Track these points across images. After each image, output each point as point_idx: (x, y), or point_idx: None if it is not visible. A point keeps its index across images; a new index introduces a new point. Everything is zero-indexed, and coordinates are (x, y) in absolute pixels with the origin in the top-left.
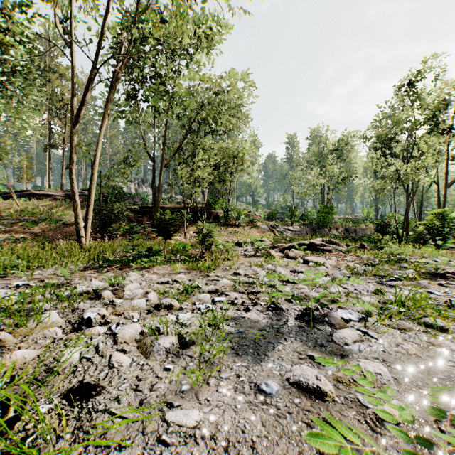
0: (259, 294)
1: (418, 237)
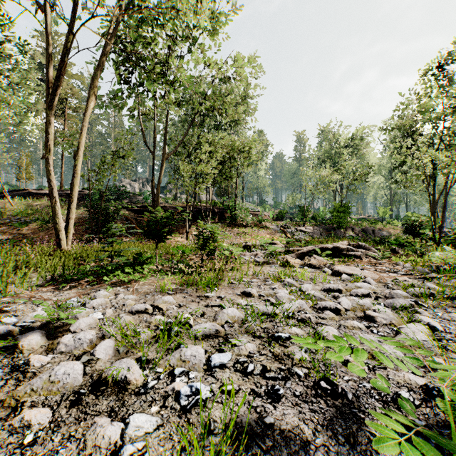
0: (288, 343)
1: (453, 240)
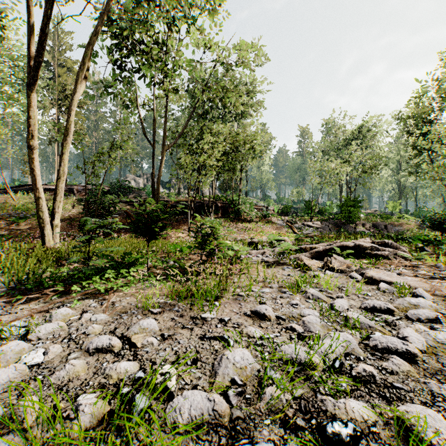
0: None
1: None
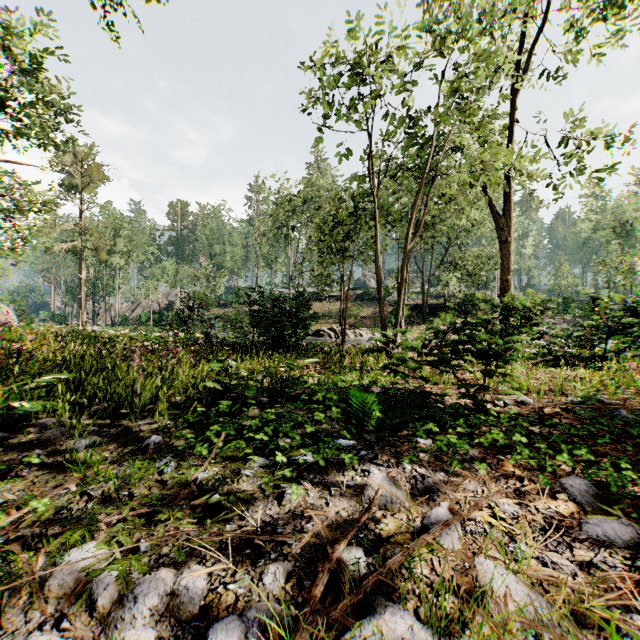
0: None
1: None
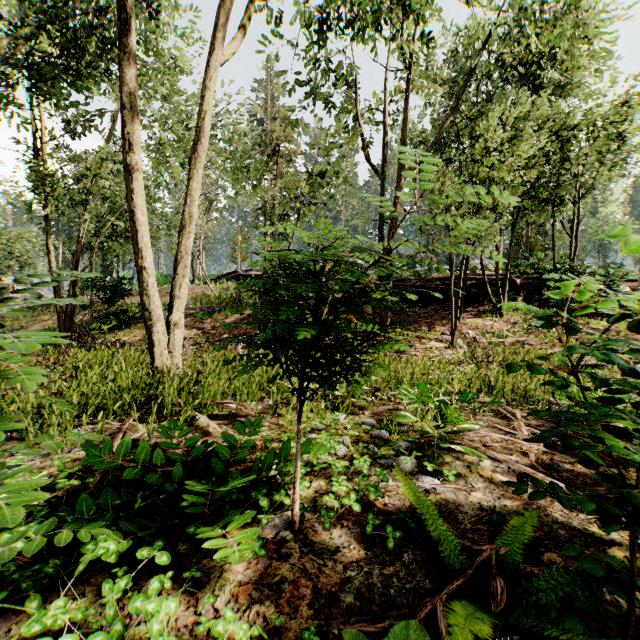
0: None
1: None
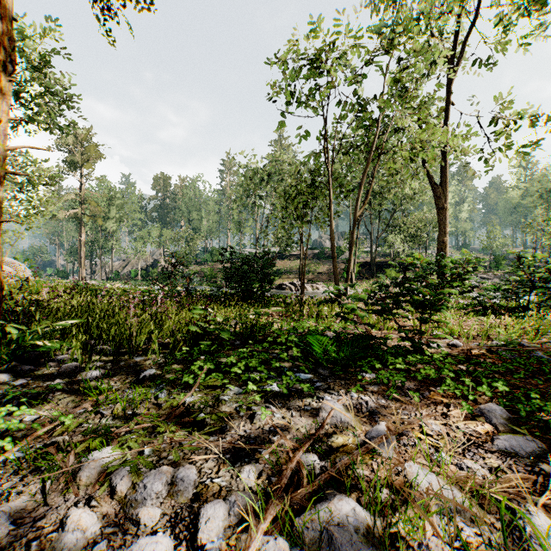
0: None
1: None
